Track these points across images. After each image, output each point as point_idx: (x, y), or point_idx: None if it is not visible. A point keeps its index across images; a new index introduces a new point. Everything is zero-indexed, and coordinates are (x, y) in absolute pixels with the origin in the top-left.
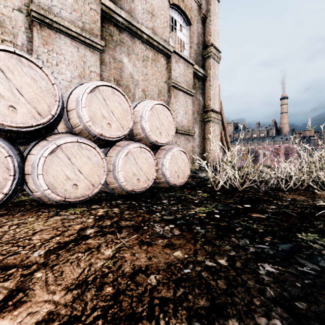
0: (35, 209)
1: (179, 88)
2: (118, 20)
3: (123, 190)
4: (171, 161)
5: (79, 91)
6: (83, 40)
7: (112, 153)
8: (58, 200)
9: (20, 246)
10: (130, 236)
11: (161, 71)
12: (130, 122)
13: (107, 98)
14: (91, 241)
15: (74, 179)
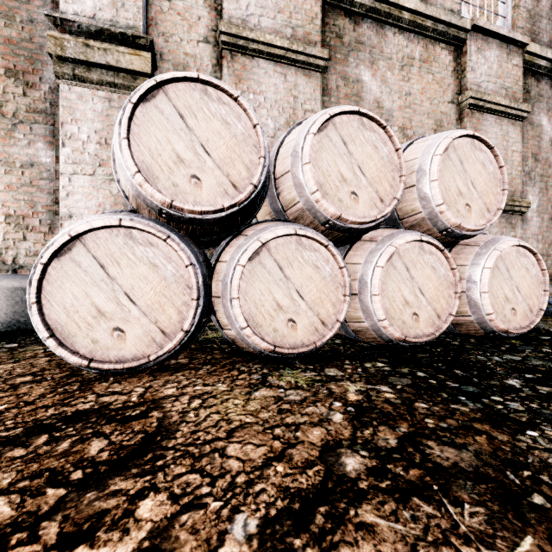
0: (227, 363)
1: (485, 108)
2: (353, 1)
3: (381, 336)
4: (494, 273)
5: (297, 134)
6: (292, 59)
7: (356, 256)
8: (262, 348)
9: (204, 474)
10: (506, 536)
11: (441, 80)
12: (396, 185)
13: (350, 138)
14: (375, 517)
15: (290, 309)
